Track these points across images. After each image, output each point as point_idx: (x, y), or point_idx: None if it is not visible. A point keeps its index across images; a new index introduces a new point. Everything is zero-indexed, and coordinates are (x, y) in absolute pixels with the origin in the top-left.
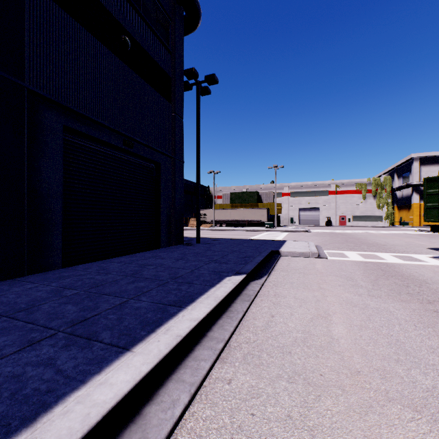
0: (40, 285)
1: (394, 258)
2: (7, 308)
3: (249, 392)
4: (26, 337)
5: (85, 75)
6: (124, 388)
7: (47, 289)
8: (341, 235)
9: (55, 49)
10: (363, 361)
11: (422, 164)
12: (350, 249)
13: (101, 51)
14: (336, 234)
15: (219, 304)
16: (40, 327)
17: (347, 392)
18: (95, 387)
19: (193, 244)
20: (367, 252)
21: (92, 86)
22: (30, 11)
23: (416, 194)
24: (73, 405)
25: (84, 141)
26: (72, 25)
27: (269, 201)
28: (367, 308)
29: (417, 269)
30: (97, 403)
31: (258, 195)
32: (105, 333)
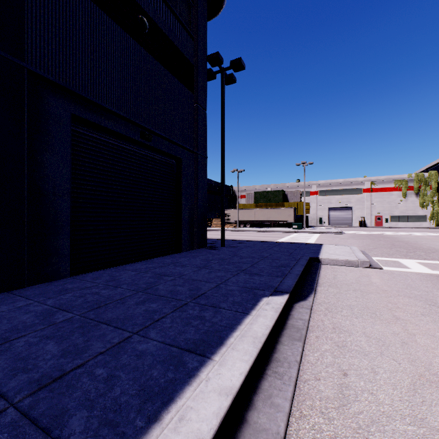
0: (34, 302)
1: None
2: None
3: None
4: None
5: (97, 57)
6: None
7: (38, 310)
8: (383, 238)
9: (62, 27)
10: None
11: None
12: (404, 256)
13: (115, 31)
14: (376, 236)
15: (260, 352)
16: None
17: None
18: None
19: (217, 247)
20: (429, 260)
21: (105, 71)
22: None
23: None
24: None
25: (97, 133)
26: (82, 1)
27: (296, 200)
28: None
29: None
30: None
31: (284, 194)
32: (78, 415)
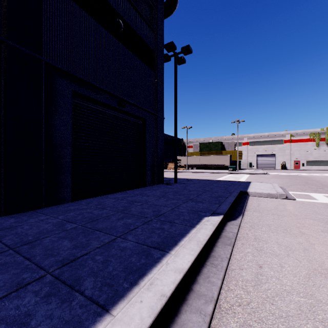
0: (51, 217)
1: None
2: (17, 239)
3: None
4: (18, 277)
5: (88, 50)
6: None
7: (54, 222)
8: (299, 177)
9: (66, 31)
10: None
11: None
12: (314, 191)
13: (100, 31)
14: (293, 176)
15: (202, 250)
16: (34, 265)
17: None
18: None
19: (171, 184)
20: None
21: (94, 59)
22: (47, 2)
23: None
24: None
25: (88, 103)
26: (79, 12)
27: (231, 149)
28: None
29: None
30: None
31: (222, 144)
32: (88, 280)
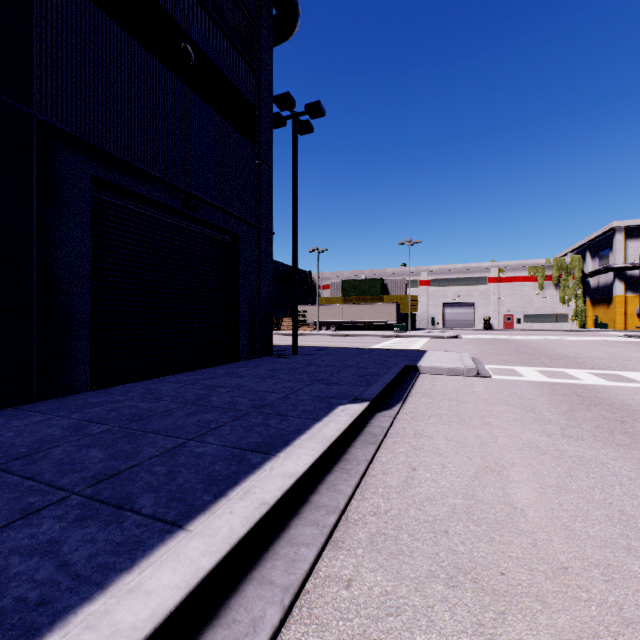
0: (54, 416)
1: (593, 377)
2: None
3: (382, 604)
4: (19, 502)
5: (125, 100)
6: (169, 600)
7: (64, 424)
8: (509, 343)
9: (80, 61)
10: (571, 550)
11: (629, 237)
12: (524, 363)
13: (149, 65)
14: (500, 341)
15: (328, 450)
16: (44, 486)
17: (550, 606)
18: (119, 598)
19: (287, 355)
20: (550, 367)
21: (136, 118)
22: (42, 2)
23: (619, 282)
24: (78, 632)
25: (125, 201)
26: (106, 26)
27: (400, 292)
28: (563, 456)
29: (633, 395)
30: (121, 630)
31: (383, 283)
32: (145, 496)
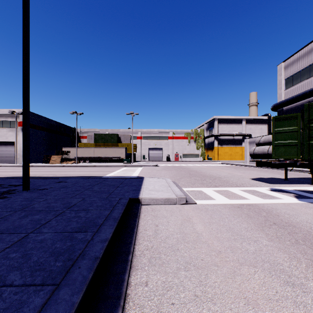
0: None
1: (249, 195)
2: None
3: None
4: None
5: None
6: None
7: None
8: (182, 168)
9: None
10: None
11: (219, 123)
12: (202, 184)
13: None
14: (178, 167)
15: None
16: None
17: None
18: None
19: (12, 193)
20: (219, 187)
21: None
22: None
23: (216, 141)
24: None
25: None
26: None
27: (127, 142)
28: None
29: (300, 216)
30: None
31: (118, 136)
32: None
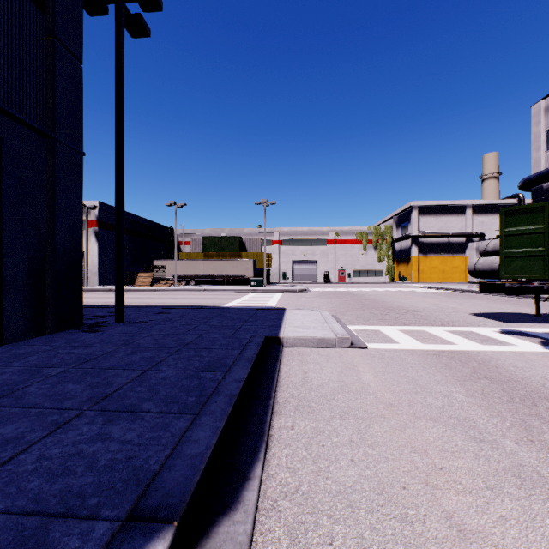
0: None
1: (459, 338)
2: None
3: None
4: None
5: None
6: None
7: None
8: (351, 295)
9: None
10: None
11: (421, 213)
12: (381, 321)
13: None
14: (343, 293)
15: None
16: None
17: None
18: None
19: (104, 326)
20: (409, 325)
21: None
22: None
23: (415, 246)
24: None
25: None
26: None
27: (256, 250)
28: None
29: (534, 369)
30: None
31: (241, 241)
32: None
